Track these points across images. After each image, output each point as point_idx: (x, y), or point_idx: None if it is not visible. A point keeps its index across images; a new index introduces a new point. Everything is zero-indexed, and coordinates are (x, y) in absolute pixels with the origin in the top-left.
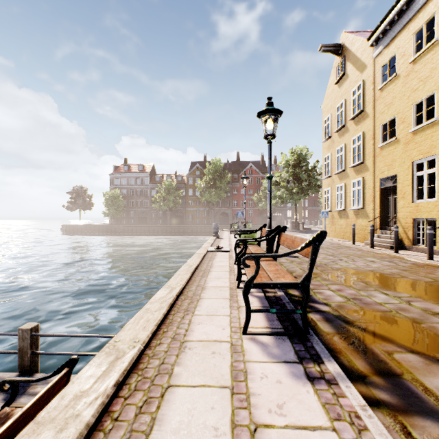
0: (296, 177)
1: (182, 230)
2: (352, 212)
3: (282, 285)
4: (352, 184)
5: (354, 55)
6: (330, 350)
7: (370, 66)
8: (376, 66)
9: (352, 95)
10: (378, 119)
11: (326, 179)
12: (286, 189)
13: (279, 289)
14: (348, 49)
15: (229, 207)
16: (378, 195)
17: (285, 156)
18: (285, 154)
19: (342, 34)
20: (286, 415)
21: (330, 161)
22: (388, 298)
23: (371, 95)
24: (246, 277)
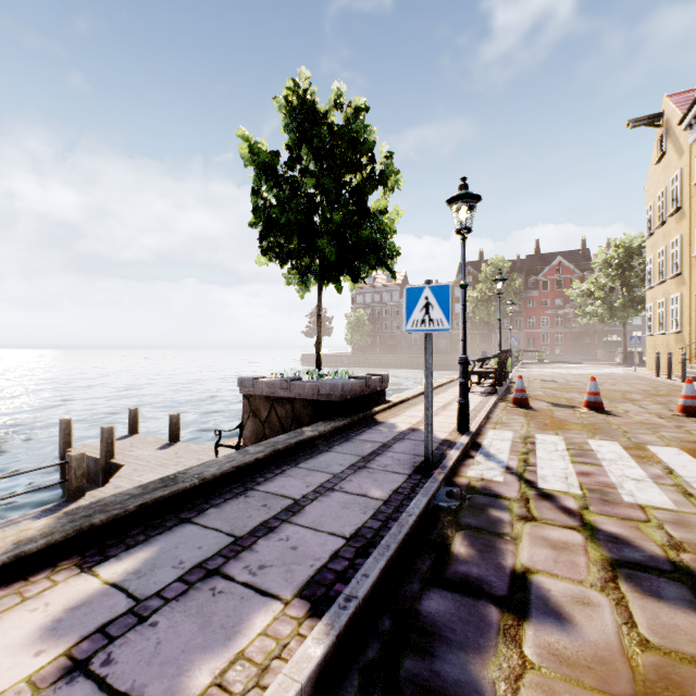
0: (624, 282)
1: (446, 363)
2: (671, 337)
3: (485, 372)
4: (670, 300)
5: (673, 133)
6: (504, 398)
7: (686, 153)
8: (692, 155)
9: (670, 184)
10: (693, 222)
11: (648, 291)
12: (604, 302)
13: (502, 387)
14: (669, 121)
15: (520, 328)
16: (693, 315)
17: (602, 253)
18: (602, 250)
19: (663, 99)
20: (471, 397)
21: (651, 267)
22: (576, 395)
23: (687, 190)
24: (487, 384)
